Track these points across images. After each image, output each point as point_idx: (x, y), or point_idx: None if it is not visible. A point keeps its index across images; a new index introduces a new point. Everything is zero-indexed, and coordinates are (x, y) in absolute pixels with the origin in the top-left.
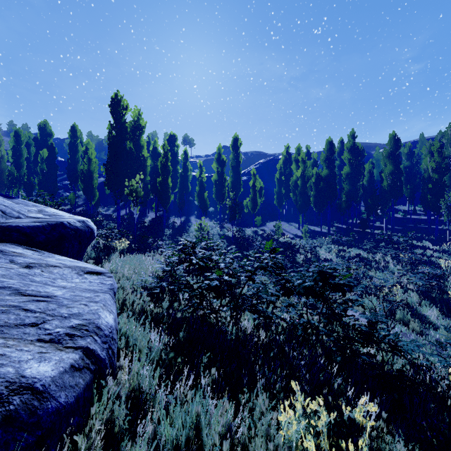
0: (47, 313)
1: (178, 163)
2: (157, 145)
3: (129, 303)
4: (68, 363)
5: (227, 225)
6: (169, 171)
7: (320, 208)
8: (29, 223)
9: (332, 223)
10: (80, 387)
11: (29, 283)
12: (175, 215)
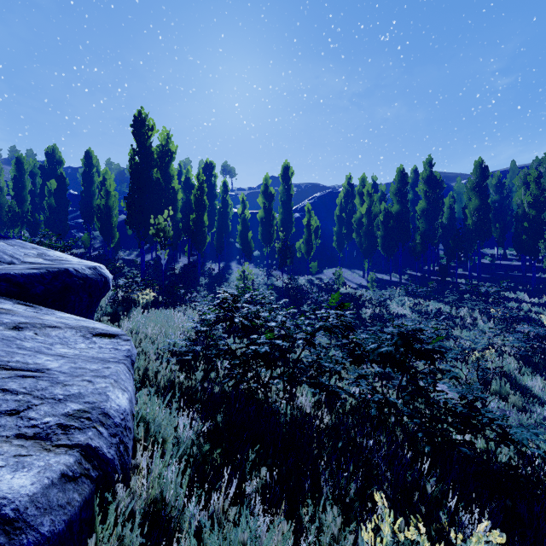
0: (34, 395)
1: (216, 197)
2: (190, 175)
3: (152, 373)
4: (56, 471)
5: (275, 273)
6: (205, 206)
7: (390, 252)
8: (23, 269)
9: (404, 269)
10: (74, 506)
11: (14, 351)
12: (212, 260)
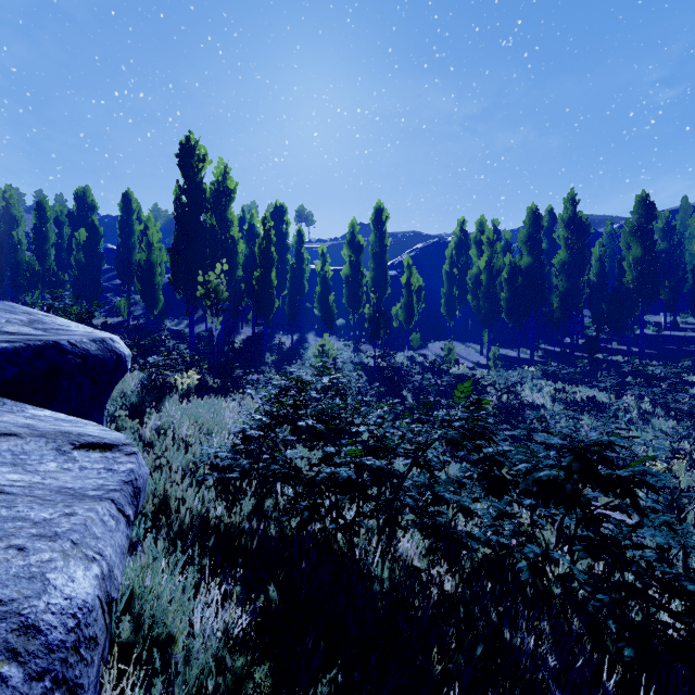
0: None
1: (288, 250)
2: (255, 221)
3: (175, 502)
4: None
5: (365, 348)
6: (272, 261)
7: (518, 320)
8: None
9: (537, 343)
10: None
11: None
12: (283, 331)
